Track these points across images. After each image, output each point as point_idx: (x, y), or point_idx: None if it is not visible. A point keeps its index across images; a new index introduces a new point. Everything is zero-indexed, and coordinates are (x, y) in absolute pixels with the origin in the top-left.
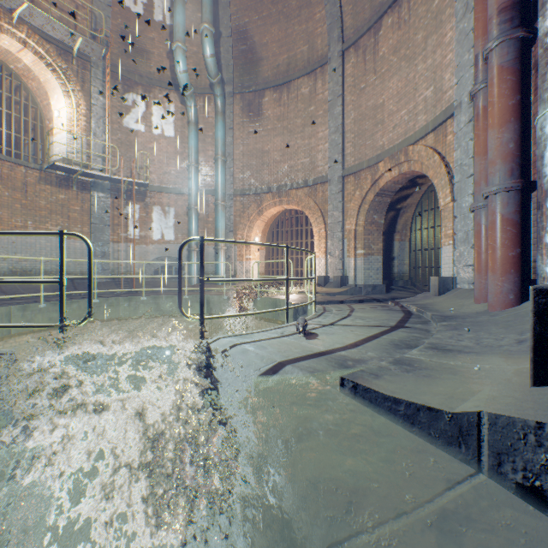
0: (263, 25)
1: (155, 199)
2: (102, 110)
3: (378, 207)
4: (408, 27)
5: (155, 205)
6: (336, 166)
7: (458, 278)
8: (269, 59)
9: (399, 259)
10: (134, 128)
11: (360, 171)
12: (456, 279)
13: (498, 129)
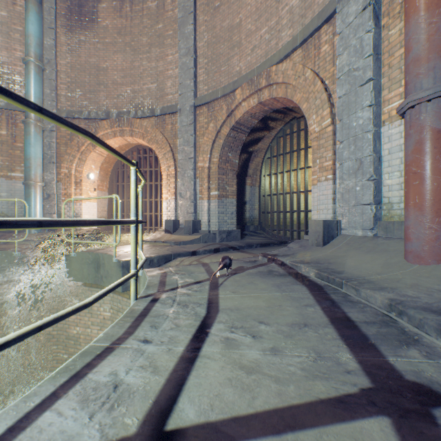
0: None
1: None
2: None
3: (234, 144)
4: None
5: None
6: (187, 94)
7: (345, 222)
8: None
9: (250, 204)
10: None
11: (215, 101)
12: (342, 223)
13: None
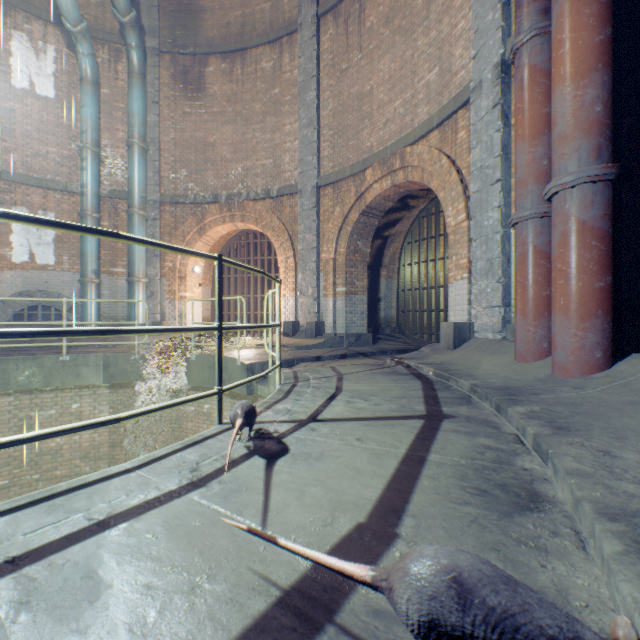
0: None
1: (16, 194)
2: None
3: (364, 231)
4: None
5: (16, 204)
6: (309, 172)
7: (477, 325)
8: (215, 12)
9: (386, 301)
10: None
11: (342, 181)
12: (475, 326)
13: (578, 82)
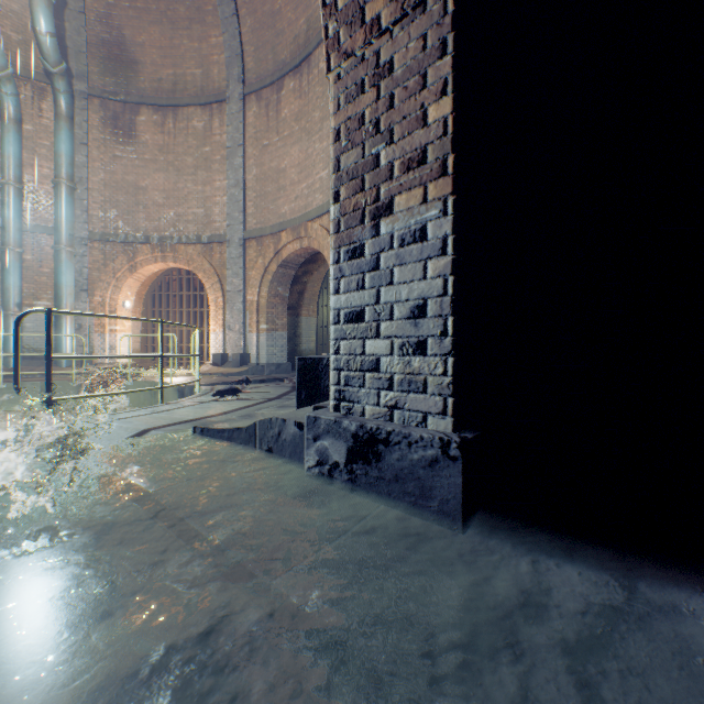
0: (138, 18)
1: None
2: None
3: (283, 279)
4: (309, 101)
5: None
6: (236, 226)
7: None
8: (147, 66)
9: (307, 336)
10: None
11: (264, 237)
12: None
13: None
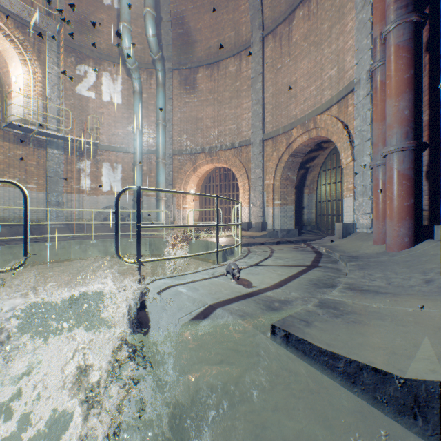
0: (197, 13)
1: (104, 156)
2: (56, 78)
3: (292, 166)
4: (316, 19)
5: (104, 161)
6: (257, 132)
7: (358, 224)
8: (202, 42)
9: (308, 209)
10: (85, 94)
11: (277, 136)
12: (356, 225)
13: (395, 98)
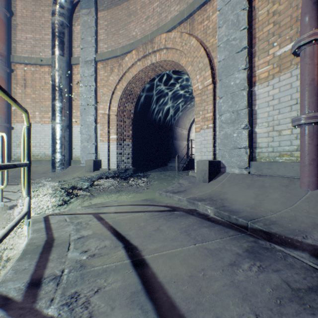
0: None
1: None
2: None
3: None
4: None
5: None
6: None
7: None
8: None
9: None
10: None
11: None
12: None
13: (2, 101)
